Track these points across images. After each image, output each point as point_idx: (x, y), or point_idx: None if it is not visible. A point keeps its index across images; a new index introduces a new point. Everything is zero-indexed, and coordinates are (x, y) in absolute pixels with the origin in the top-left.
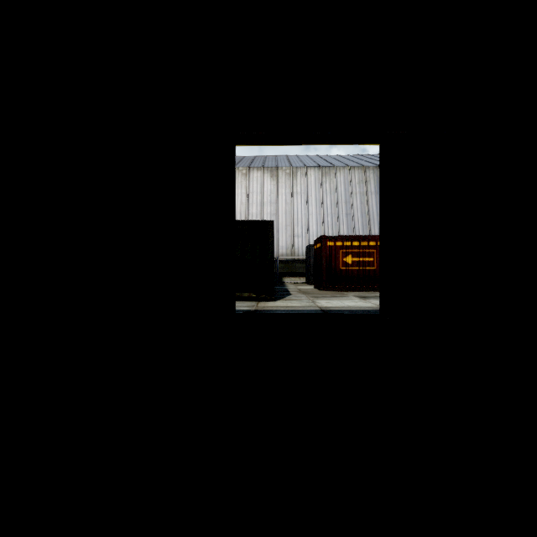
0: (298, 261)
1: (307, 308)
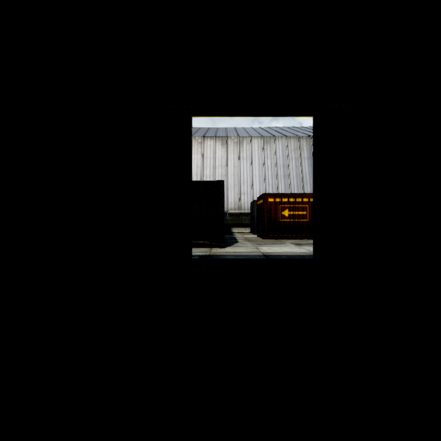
0: (244, 214)
1: (252, 253)
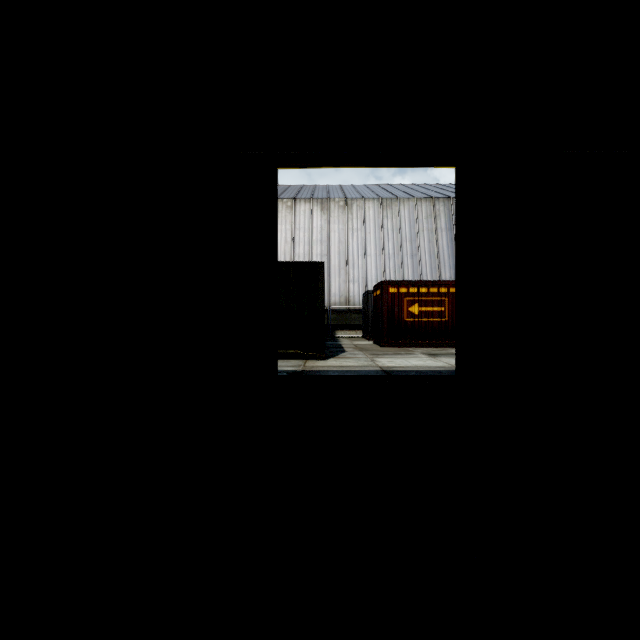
0: (354, 311)
1: (365, 368)
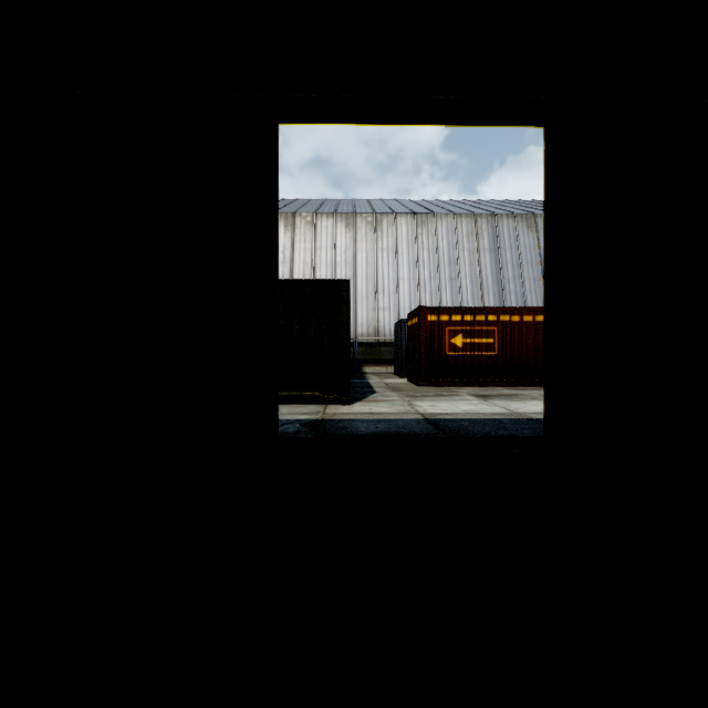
0: (384, 343)
1: (403, 416)
